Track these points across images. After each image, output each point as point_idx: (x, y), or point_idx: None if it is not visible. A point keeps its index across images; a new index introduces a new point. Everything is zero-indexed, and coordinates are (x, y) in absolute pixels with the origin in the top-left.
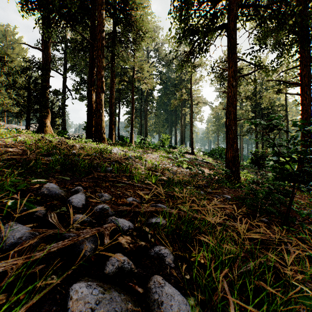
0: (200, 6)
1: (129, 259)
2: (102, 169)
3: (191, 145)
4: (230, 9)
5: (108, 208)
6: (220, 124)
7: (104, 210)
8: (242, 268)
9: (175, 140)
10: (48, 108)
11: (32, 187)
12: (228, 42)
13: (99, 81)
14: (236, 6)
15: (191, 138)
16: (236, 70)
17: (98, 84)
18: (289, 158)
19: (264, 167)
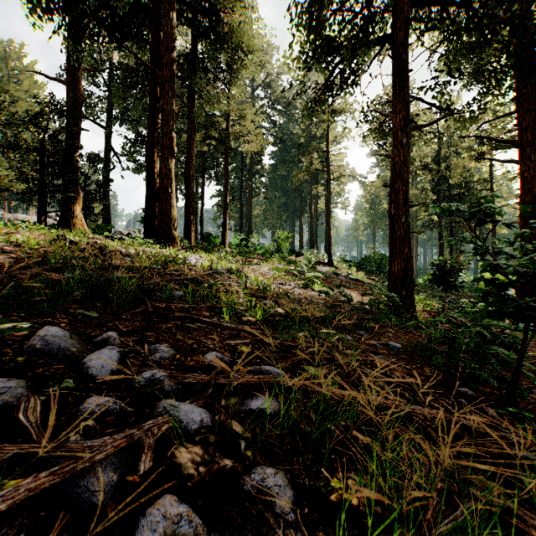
0: (344, 4)
1: (194, 507)
2: (164, 295)
3: (328, 250)
4: (397, 8)
5: (164, 379)
6: (378, 213)
7: (154, 382)
8: (443, 523)
9: (300, 240)
10: (77, 186)
11: (14, 335)
12: (394, 66)
13: (167, 137)
14: (407, 3)
15: (328, 238)
16: (408, 116)
17: (165, 143)
18: (517, 276)
19: (456, 288)
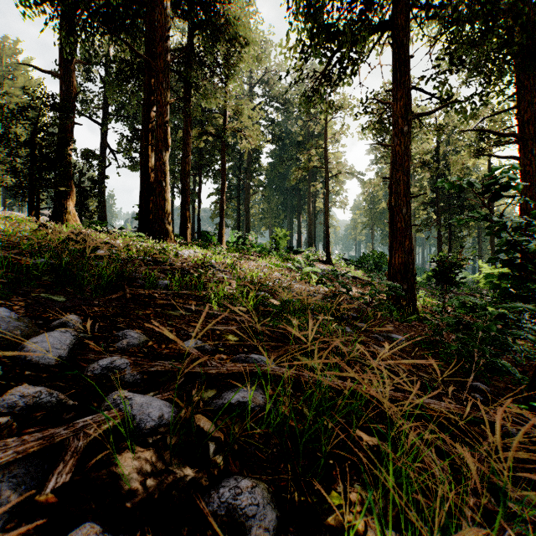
0: None
1: None
2: (147, 283)
3: (327, 248)
4: None
5: (125, 367)
6: (376, 212)
7: (113, 371)
8: None
9: (298, 239)
10: (70, 181)
11: None
12: (395, 52)
13: (161, 129)
14: None
15: (327, 236)
16: (409, 104)
17: (159, 135)
18: None
19: (456, 285)
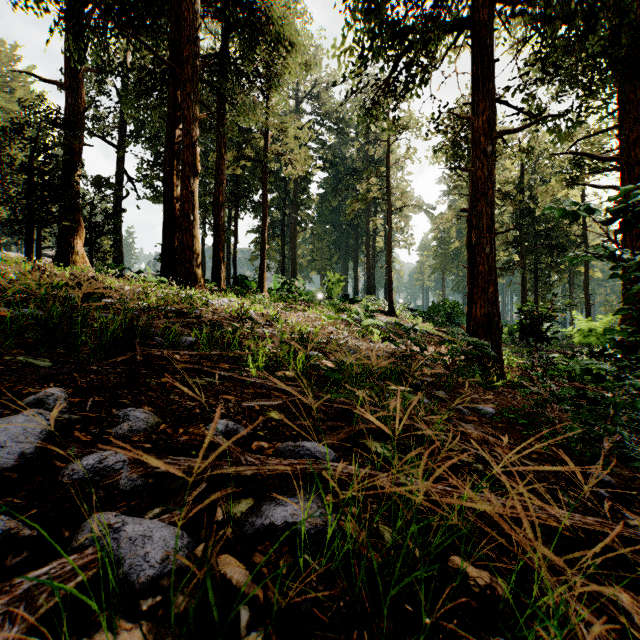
0: None
1: None
2: (166, 340)
3: (389, 296)
4: None
5: (121, 467)
6: (448, 254)
7: (102, 474)
8: None
9: (354, 286)
10: (78, 214)
11: None
12: (476, 55)
13: (188, 150)
14: None
15: (389, 281)
16: (494, 118)
17: (186, 158)
18: None
19: (548, 341)
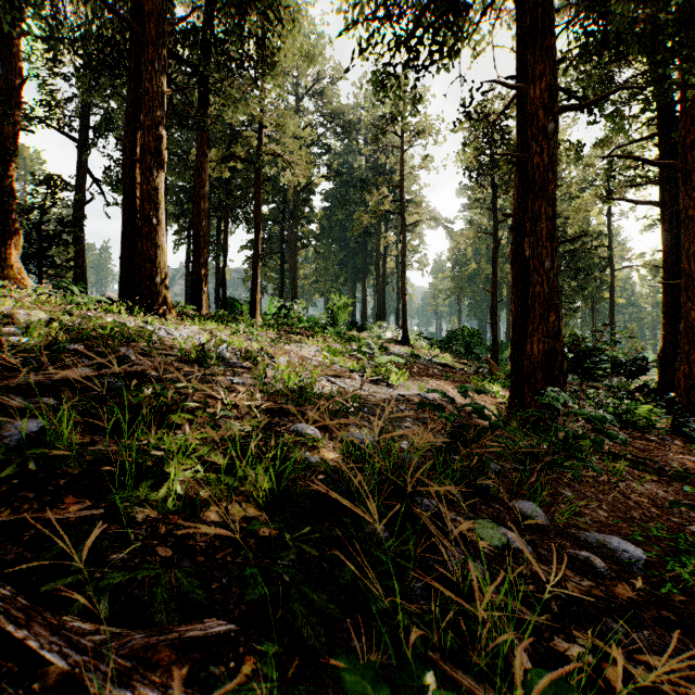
0: None
1: None
2: None
3: (403, 322)
4: None
5: None
6: (464, 276)
7: None
8: None
9: (362, 311)
10: (14, 218)
11: None
12: (530, 3)
13: (149, 133)
14: None
15: (403, 306)
16: (556, 87)
17: (146, 143)
18: None
19: (595, 378)
